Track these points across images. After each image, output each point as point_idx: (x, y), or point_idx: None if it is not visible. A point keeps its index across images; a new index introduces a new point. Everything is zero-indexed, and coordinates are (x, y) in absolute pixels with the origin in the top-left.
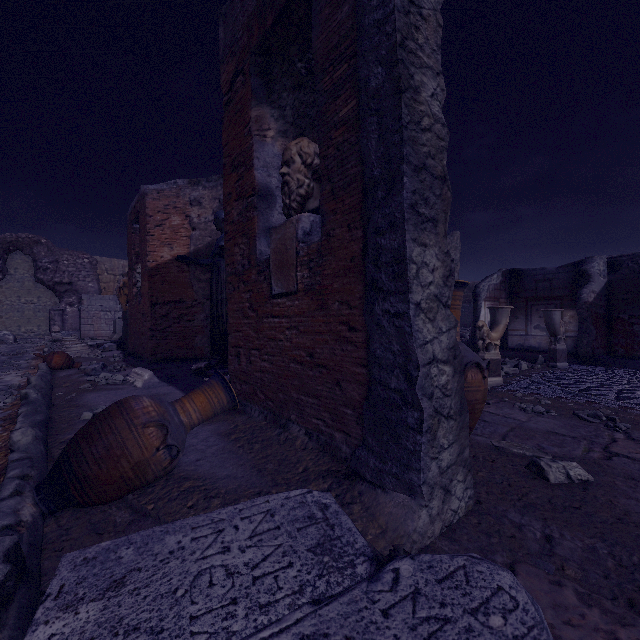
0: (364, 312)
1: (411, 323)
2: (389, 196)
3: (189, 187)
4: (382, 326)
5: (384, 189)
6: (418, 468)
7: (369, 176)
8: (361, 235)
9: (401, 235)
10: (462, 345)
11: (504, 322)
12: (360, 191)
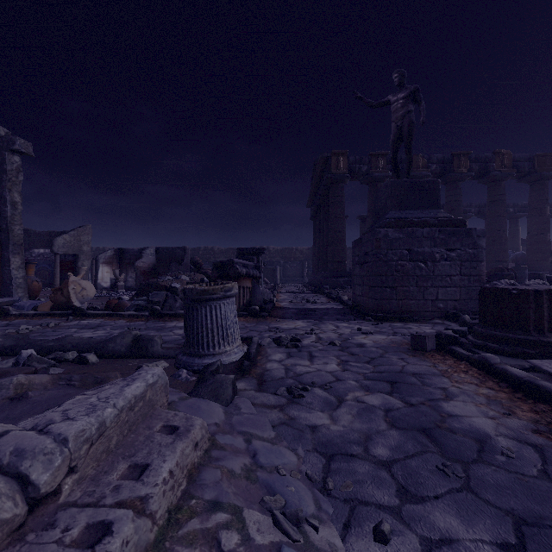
0: (1, 269)
1: (11, 271)
2: (7, 249)
3: None
4: (5, 272)
5: (6, 247)
6: (13, 295)
7: (2, 243)
8: (1, 253)
9: (9, 256)
10: (34, 277)
11: (83, 273)
12: (1, 243)
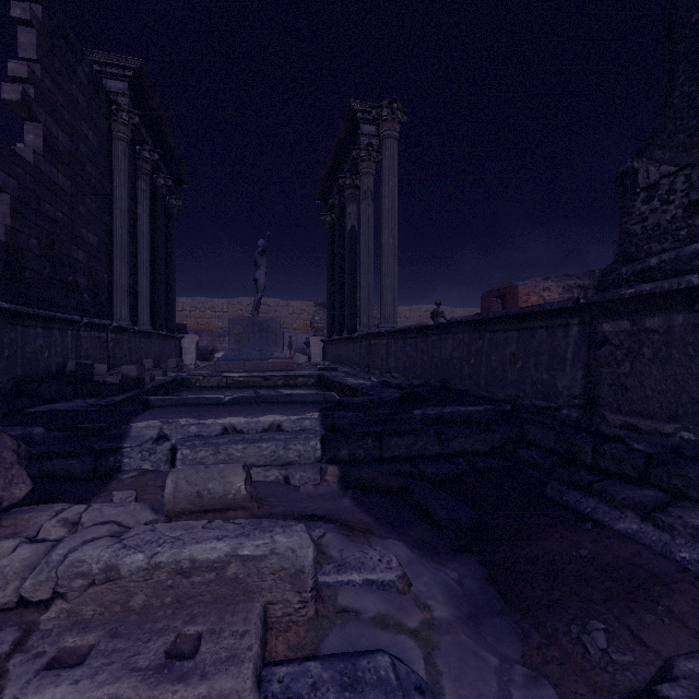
0: None
1: None
2: None
3: (542, 281)
4: None
5: None
6: None
7: None
8: None
9: None
10: None
11: None
12: None
